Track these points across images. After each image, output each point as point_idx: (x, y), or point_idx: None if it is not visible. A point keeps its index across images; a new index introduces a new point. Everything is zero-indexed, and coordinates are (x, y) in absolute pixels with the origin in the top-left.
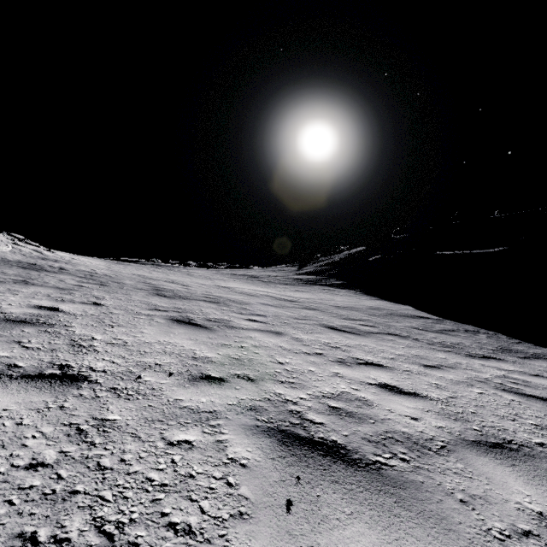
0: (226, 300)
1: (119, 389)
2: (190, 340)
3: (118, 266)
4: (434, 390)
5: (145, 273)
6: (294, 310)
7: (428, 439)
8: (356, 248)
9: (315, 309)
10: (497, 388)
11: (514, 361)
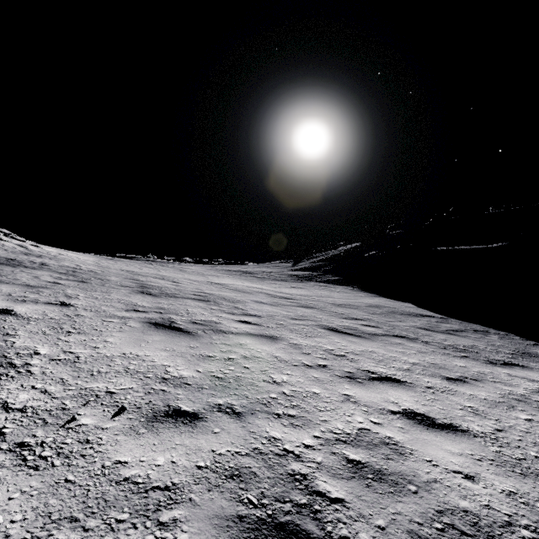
0: (218, 298)
1: (30, 445)
2: (164, 351)
3: (108, 261)
4: (473, 418)
5: (135, 269)
6: (290, 309)
7: (505, 525)
8: (351, 244)
9: (313, 307)
10: None
11: None
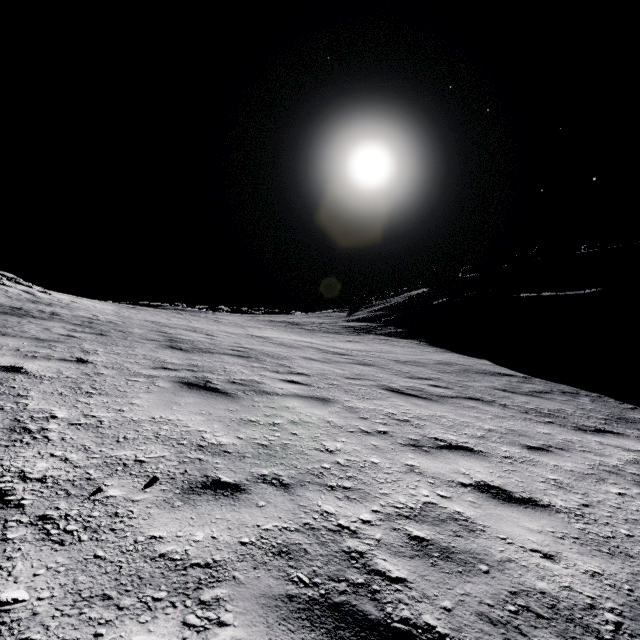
0: (260, 353)
1: (53, 518)
2: (199, 415)
3: (129, 311)
4: (556, 491)
5: (162, 320)
6: (345, 366)
7: (587, 607)
8: (417, 290)
9: (371, 365)
10: (637, 483)
11: (637, 437)
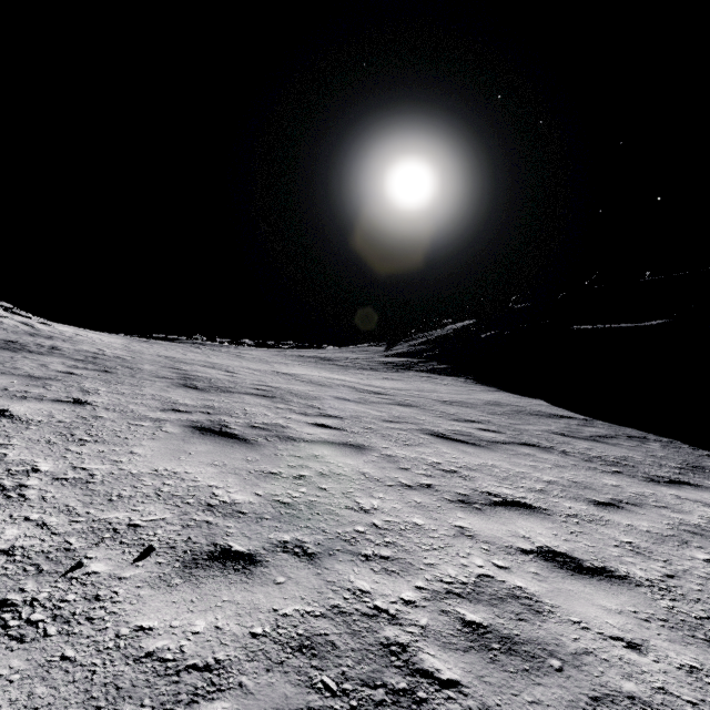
0: (286, 393)
1: (14, 604)
2: (212, 466)
3: (141, 344)
4: (633, 558)
5: (177, 355)
6: (382, 407)
7: None
8: (463, 321)
9: (412, 406)
10: None
11: None
